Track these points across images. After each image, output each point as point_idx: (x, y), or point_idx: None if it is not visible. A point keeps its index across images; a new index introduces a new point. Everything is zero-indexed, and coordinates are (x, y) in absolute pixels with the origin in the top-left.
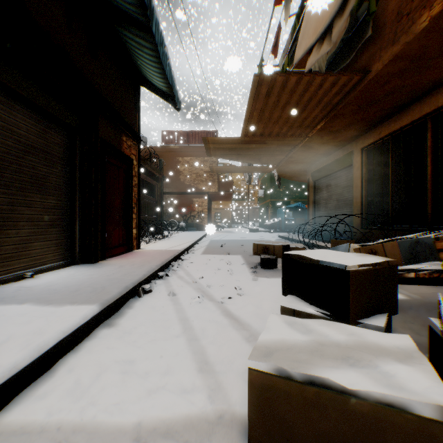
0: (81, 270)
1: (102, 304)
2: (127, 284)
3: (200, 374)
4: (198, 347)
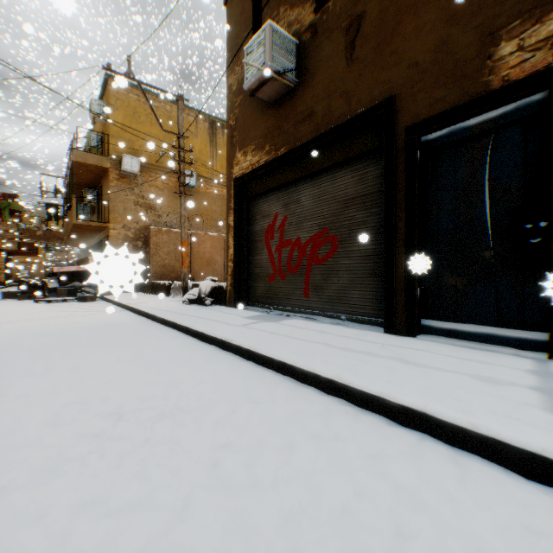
0: None
1: None
2: None
3: None
4: None
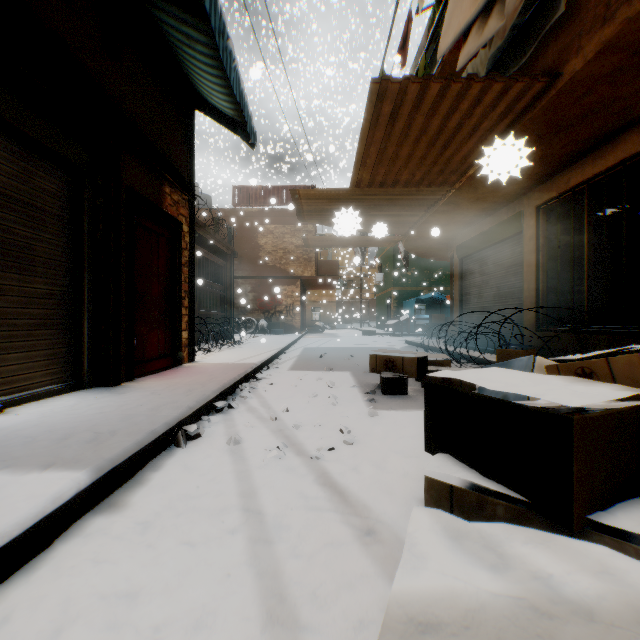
0: (88, 400)
1: (98, 467)
2: (156, 426)
3: (266, 635)
4: (268, 561)
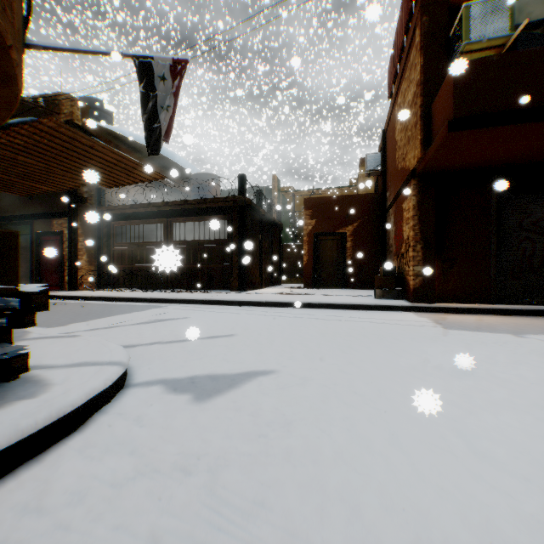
0: None
1: None
2: None
3: None
4: None
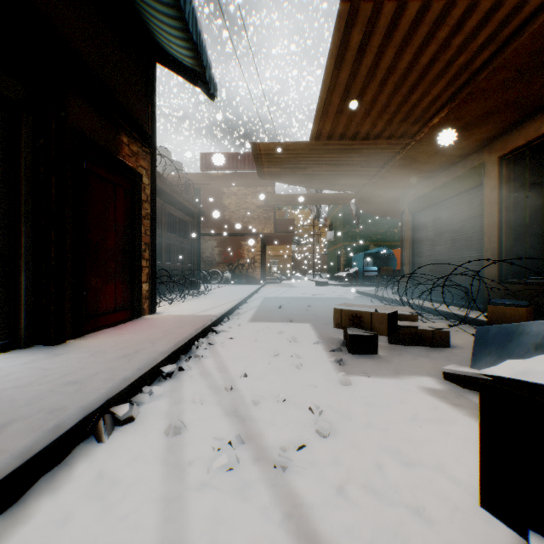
0: (12, 365)
1: None
2: (65, 416)
3: None
4: None
